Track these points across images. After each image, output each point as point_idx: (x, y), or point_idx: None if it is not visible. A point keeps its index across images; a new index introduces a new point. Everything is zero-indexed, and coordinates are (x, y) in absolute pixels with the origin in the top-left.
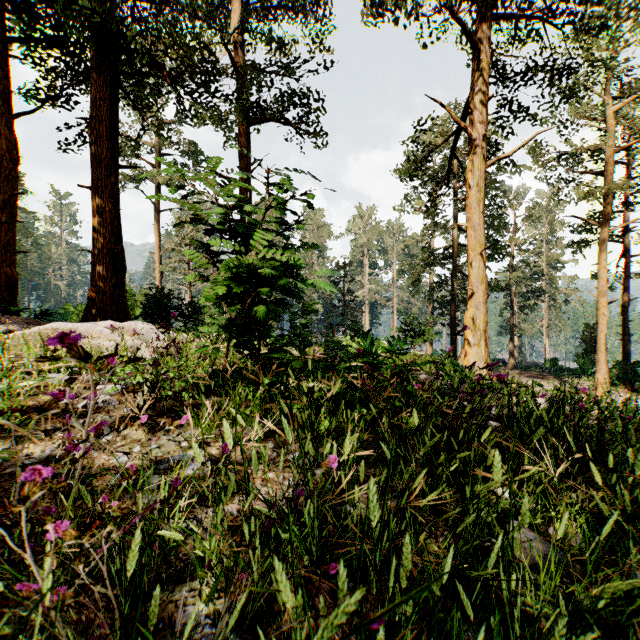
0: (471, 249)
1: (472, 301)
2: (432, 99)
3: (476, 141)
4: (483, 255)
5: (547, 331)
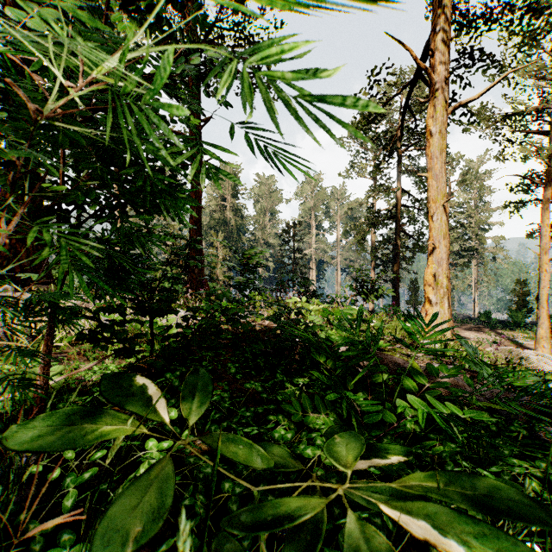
0: (433, 201)
1: (433, 256)
2: (392, 37)
3: (439, 84)
4: (446, 207)
5: (476, 286)
